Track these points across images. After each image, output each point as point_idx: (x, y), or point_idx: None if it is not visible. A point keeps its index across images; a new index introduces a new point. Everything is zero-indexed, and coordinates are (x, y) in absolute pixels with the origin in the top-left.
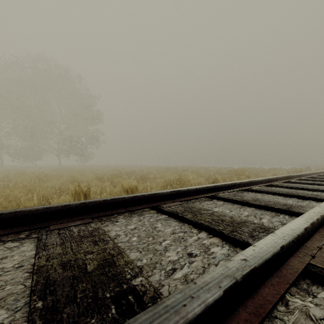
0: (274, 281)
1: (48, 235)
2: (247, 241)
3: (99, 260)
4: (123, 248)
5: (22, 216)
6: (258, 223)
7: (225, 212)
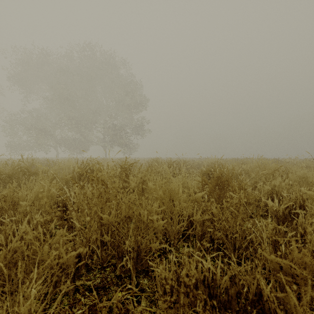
0: None
1: None
2: None
3: None
4: None
5: None
6: None
7: None
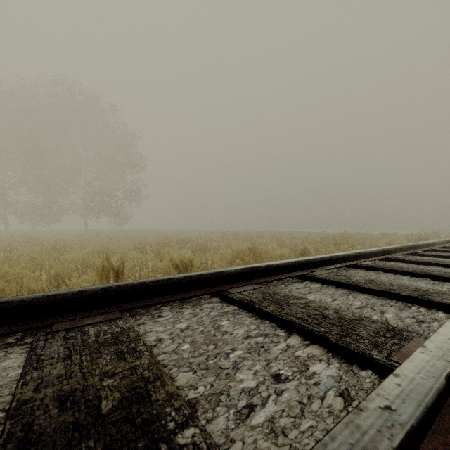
0: (437, 441)
1: (48, 341)
2: (370, 354)
3: (124, 390)
4: (167, 365)
5: (9, 309)
6: (379, 319)
7: (325, 302)
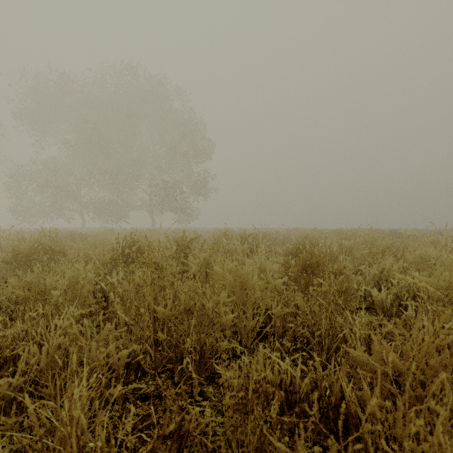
0: None
1: None
2: None
3: None
4: None
5: None
6: None
7: None
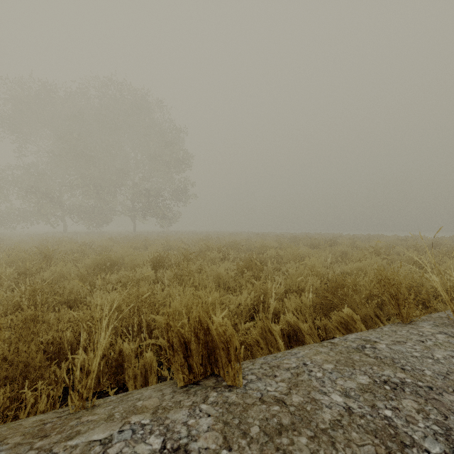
0: None
1: None
2: None
3: None
4: None
5: None
6: None
7: None
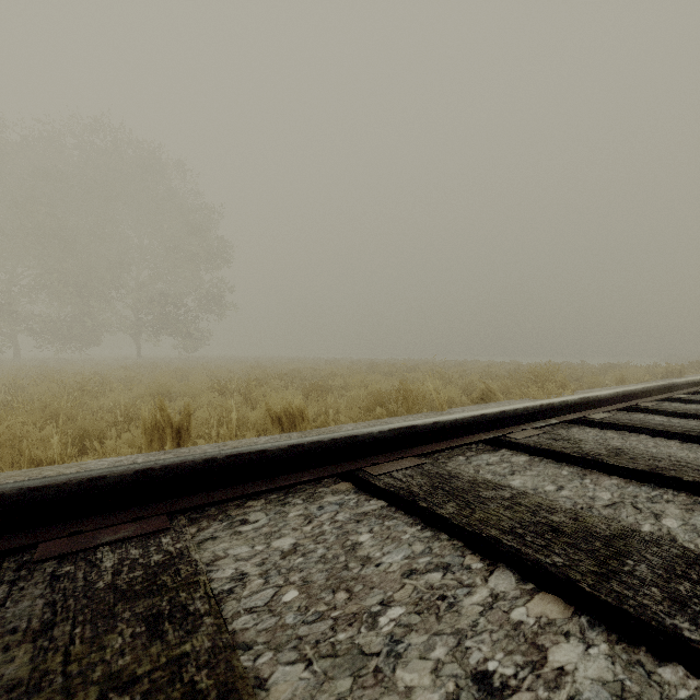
0: None
1: (18, 585)
2: (675, 627)
3: None
4: (250, 644)
5: None
6: (655, 532)
7: (543, 492)
